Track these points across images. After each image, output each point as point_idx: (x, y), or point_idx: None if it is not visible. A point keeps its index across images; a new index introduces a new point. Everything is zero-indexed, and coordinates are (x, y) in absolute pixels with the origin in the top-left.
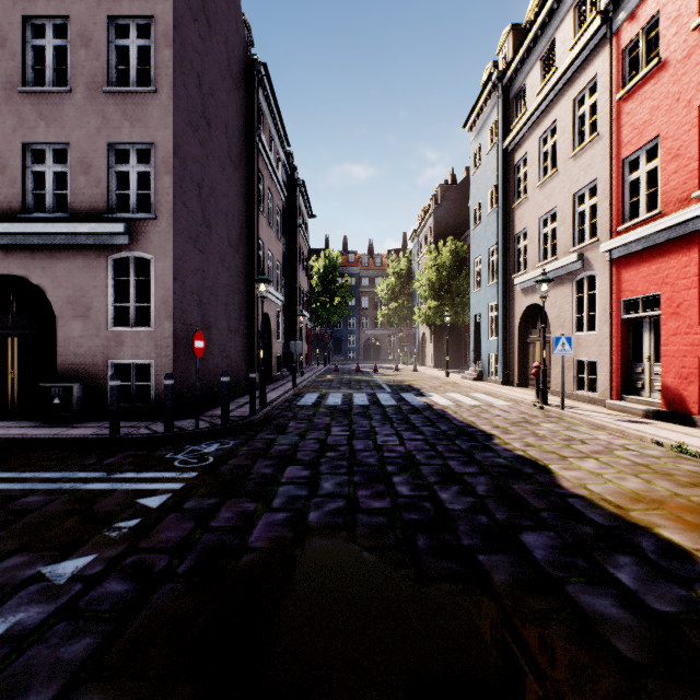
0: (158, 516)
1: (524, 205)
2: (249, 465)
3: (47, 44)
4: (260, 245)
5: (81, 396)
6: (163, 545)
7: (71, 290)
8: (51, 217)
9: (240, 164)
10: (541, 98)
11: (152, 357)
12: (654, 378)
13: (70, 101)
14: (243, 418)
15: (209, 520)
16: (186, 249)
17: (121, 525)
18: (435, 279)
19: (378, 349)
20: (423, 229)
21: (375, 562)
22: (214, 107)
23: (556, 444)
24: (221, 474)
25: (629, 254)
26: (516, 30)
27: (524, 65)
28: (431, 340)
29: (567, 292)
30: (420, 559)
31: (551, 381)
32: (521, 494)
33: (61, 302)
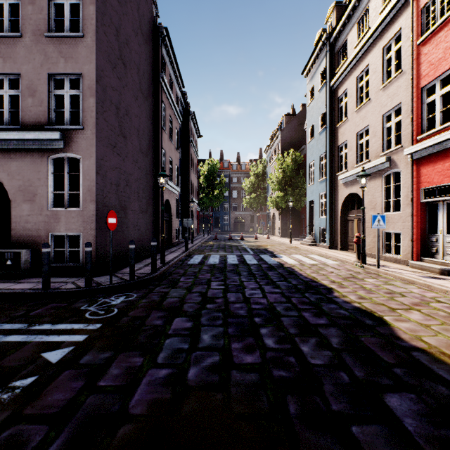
0: (53, 373)
1: (345, 124)
2: (145, 316)
3: (4, 2)
4: (163, 153)
5: (27, 259)
6: (46, 411)
7: (21, 181)
8: (7, 127)
9: (148, 96)
10: (358, 49)
11: (80, 230)
12: (446, 246)
13: (21, 43)
14: (146, 274)
15: (98, 377)
16: (106, 152)
17: (17, 384)
18: (282, 177)
19: (243, 224)
20: (273, 144)
21: (250, 437)
22: (129, 53)
23: (382, 297)
24: (120, 325)
25: (427, 155)
26: (339, 5)
27: (345, 28)
28: (279, 218)
29: (377, 184)
30: (294, 432)
31: (366, 246)
32: (370, 347)
33: (14, 190)
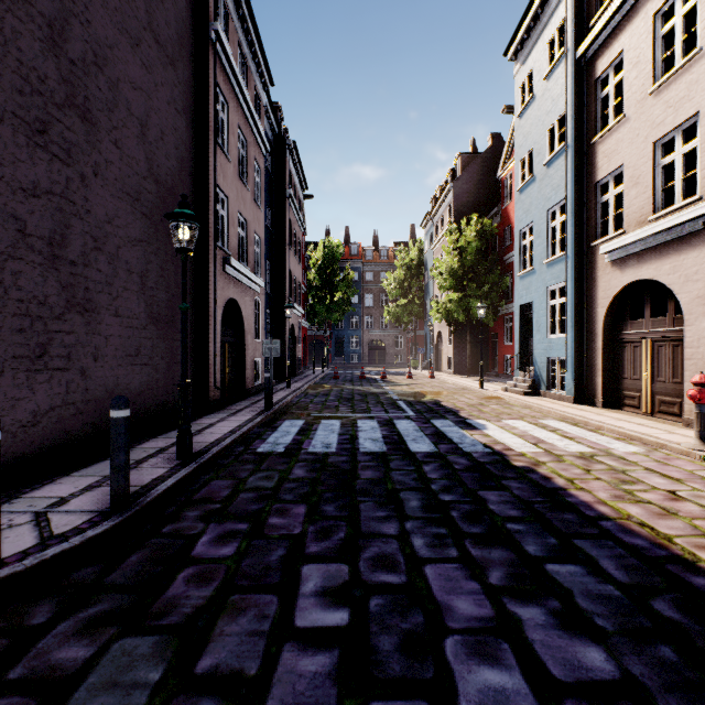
0: None
1: (618, 131)
2: None
3: None
4: (224, 201)
5: None
6: None
7: None
8: None
9: (179, 60)
10: None
11: None
12: None
13: None
14: (86, 521)
15: None
16: None
17: None
18: (457, 266)
19: (384, 351)
20: (439, 210)
21: None
22: None
23: None
24: None
25: None
26: None
27: None
28: (449, 341)
29: None
30: None
31: (686, 403)
32: None
33: None
